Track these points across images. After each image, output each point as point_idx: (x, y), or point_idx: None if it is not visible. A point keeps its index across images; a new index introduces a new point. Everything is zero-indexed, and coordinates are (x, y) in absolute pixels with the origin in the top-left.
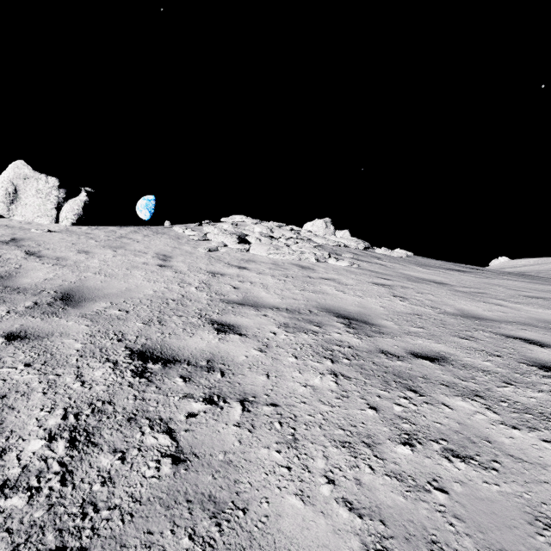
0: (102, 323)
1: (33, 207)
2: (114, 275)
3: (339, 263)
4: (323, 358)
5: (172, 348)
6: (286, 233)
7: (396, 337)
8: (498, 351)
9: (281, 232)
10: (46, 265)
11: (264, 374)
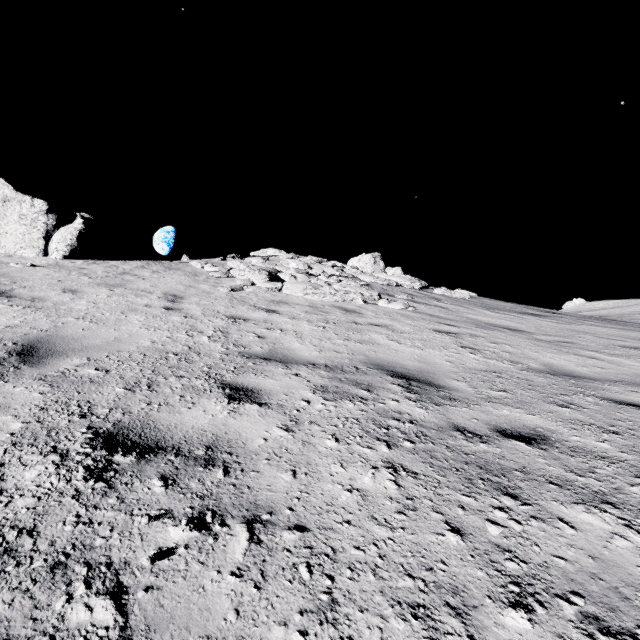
0: (65, 388)
1: (15, 236)
2: (103, 321)
3: (392, 305)
4: (375, 440)
5: (159, 427)
6: (327, 270)
7: (473, 405)
8: (613, 425)
9: (321, 269)
10: (14, 308)
11: (289, 469)
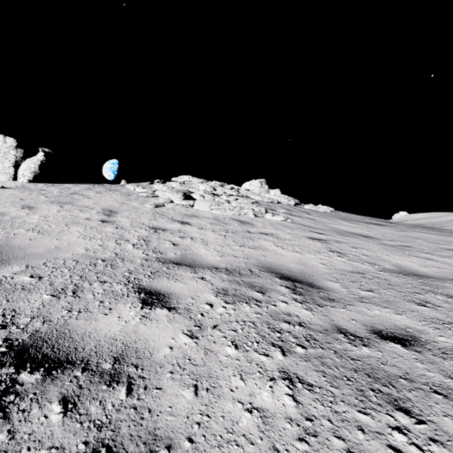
0: None
1: None
2: (49, 232)
3: (275, 217)
4: (271, 346)
5: (73, 336)
6: (227, 191)
7: (349, 305)
8: None
9: (222, 190)
10: None
11: (191, 384)
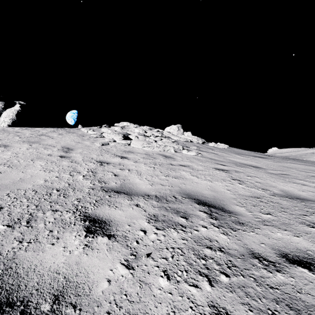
0: None
1: None
2: (17, 166)
3: (189, 153)
4: (198, 275)
5: (18, 271)
6: (154, 133)
7: (256, 228)
8: None
9: (151, 133)
10: None
11: None
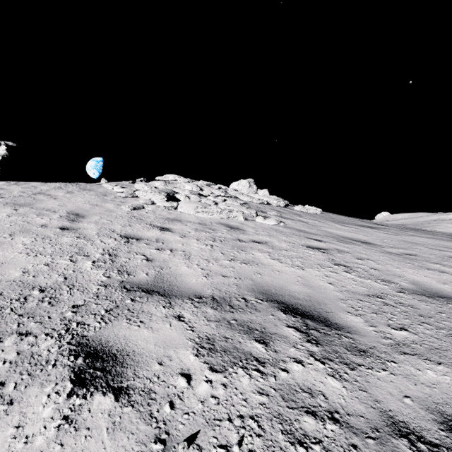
0: None
1: None
2: None
3: (267, 221)
4: None
5: None
6: (214, 191)
7: (389, 362)
8: None
9: (210, 190)
10: None
11: None
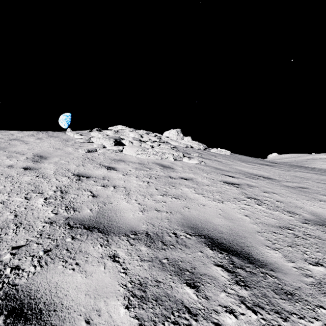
0: None
1: None
2: None
3: (191, 161)
4: None
5: None
6: (151, 138)
7: (318, 308)
8: None
9: (148, 137)
10: None
11: None
